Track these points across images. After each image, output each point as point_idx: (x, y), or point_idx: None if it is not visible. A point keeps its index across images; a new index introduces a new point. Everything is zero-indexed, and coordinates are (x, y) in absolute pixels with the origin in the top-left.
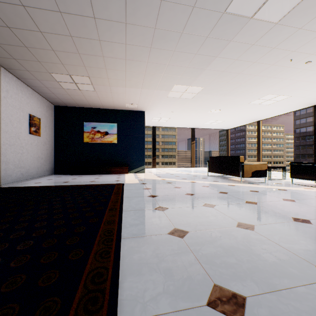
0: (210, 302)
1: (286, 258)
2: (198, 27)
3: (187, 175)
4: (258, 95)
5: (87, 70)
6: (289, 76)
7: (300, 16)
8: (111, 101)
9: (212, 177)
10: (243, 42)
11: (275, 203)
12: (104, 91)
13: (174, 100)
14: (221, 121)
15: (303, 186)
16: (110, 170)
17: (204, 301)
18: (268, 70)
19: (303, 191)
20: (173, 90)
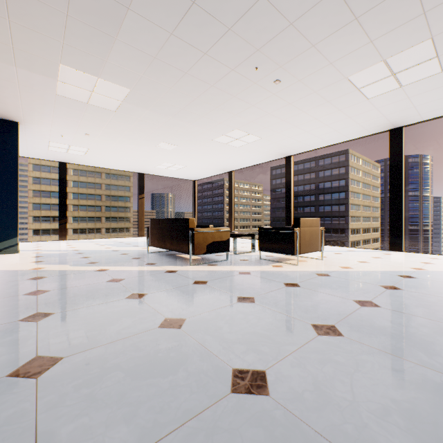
0: None
1: None
2: None
3: (110, 253)
4: (224, 128)
5: None
6: (257, 102)
7: None
8: None
9: (154, 254)
10: None
11: (220, 314)
12: None
13: (79, 108)
14: (182, 165)
15: (272, 263)
16: None
17: None
18: (229, 80)
19: (270, 272)
20: (62, 77)
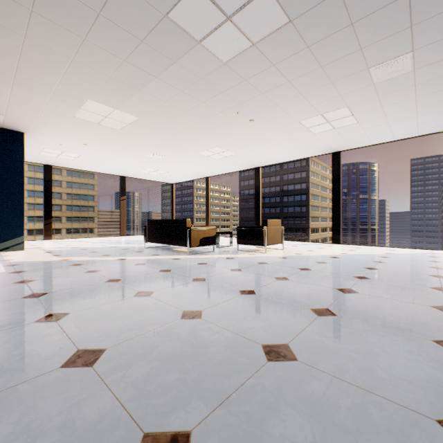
0: None
1: (236, 345)
2: (127, 19)
3: (112, 249)
4: (207, 146)
5: None
6: (236, 131)
7: (246, 66)
8: None
9: (151, 248)
10: (190, 70)
11: (224, 275)
12: None
13: (89, 126)
14: (164, 171)
15: (248, 252)
16: None
17: None
18: (217, 117)
19: (248, 257)
20: (85, 107)
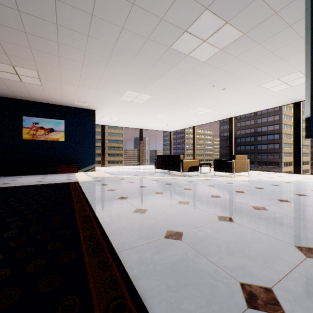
0: (165, 237)
1: (204, 214)
2: (150, 52)
3: (137, 172)
4: (194, 107)
5: (36, 65)
6: (212, 96)
7: (217, 61)
8: (59, 97)
9: (158, 172)
10: (182, 69)
11: (202, 188)
12: (53, 86)
13: (126, 104)
14: (166, 124)
15: (221, 177)
16: (57, 169)
17: (162, 237)
18: (200, 90)
19: (220, 180)
20: (125, 94)
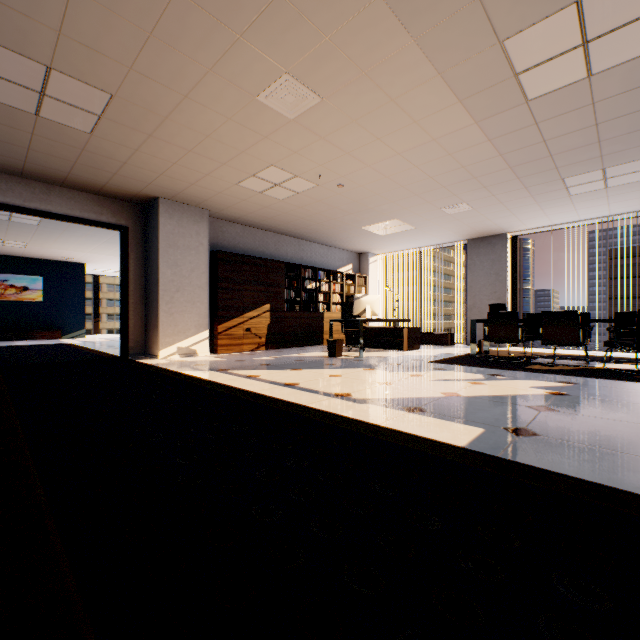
0: None
1: None
2: None
3: None
4: None
5: (30, 241)
6: None
7: None
8: (40, 254)
9: None
10: None
11: None
12: (38, 249)
13: None
14: None
15: None
16: (36, 335)
17: None
18: None
19: None
20: None
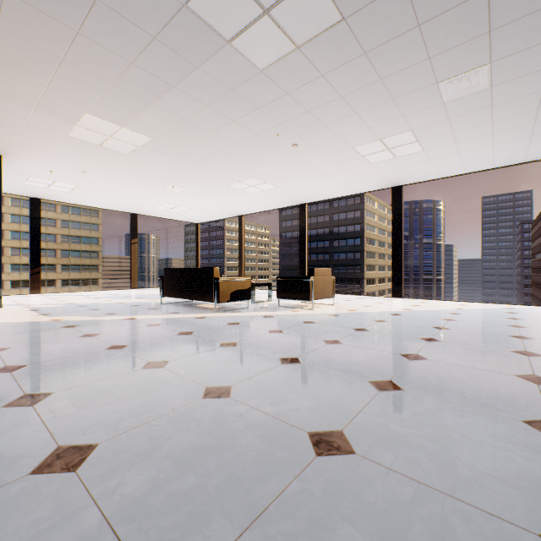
0: None
1: (274, 434)
2: (134, 7)
3: (119, 305)
4: (240, 176)
5: None
6: (276, 158)
7: (289, 75)
8: None
9: (169, 305)
10: (217, 79)
11: (260, 339)
12: None
13: (88, 149)
14: (186, 207)
15: (290, 309)
16: None
17: None
18: (253, 140)
19: (290, 315)
20: (82, 123)
